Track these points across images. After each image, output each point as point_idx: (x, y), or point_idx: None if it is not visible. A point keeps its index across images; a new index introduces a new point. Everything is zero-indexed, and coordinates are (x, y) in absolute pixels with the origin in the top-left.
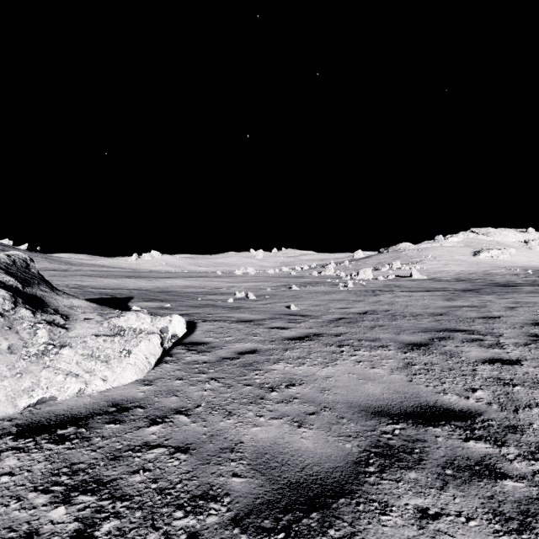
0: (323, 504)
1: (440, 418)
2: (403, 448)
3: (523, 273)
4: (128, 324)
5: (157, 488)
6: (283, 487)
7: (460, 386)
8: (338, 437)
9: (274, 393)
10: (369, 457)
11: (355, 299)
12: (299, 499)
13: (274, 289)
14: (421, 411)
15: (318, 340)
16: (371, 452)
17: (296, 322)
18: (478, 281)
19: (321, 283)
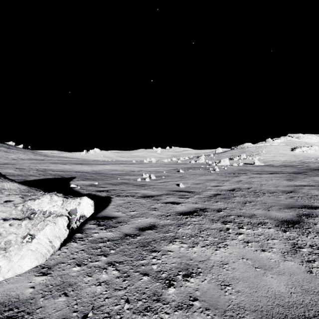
0: None
1: None
2: None
3: None
4: (40, 207)
5: None
6: None
7: None
8: None
9: (172, 290)
10: None
11: (223, 179)
12: None
13: (167, 172)
14: None
15: (205, 216)
16: None
17: (185, 198)
18: (299, 167)
19: (197, 168)
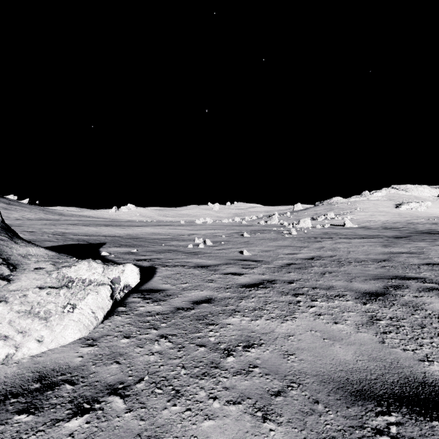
0: None
1: None
2: None
3: None
4: (77, 275)
5: None
6: None
7: None
8: None
9: (231, 359)
10: None
11: (301, 245)
12: None
13: (228, 236)
14: (412, 391)
15: (273, 288)
16: None
17: (249, 268)
18: (404, 229)
19: (268, 231)
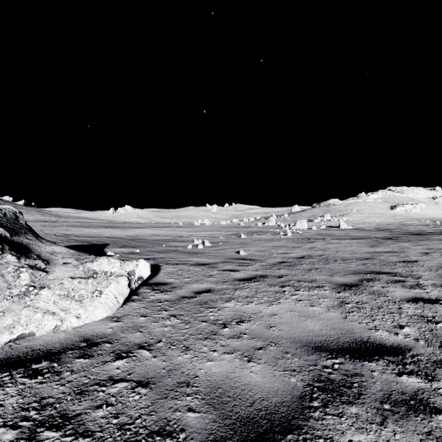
0: (272, 441)
1: (374, 354)
2: (343, 382)
3: (432, 224)
4: (100, 268)
5: (117, 424)
6: (234, 422)
7: (389, 323)
8: (284, 371)
9: (226, 329)
10: (312, 392)
11: (294, 245)
12: (249, 435)
13: (226, 237)
14: (356, 346)
15: (264, 281)
16: (314, 387)
17: (245, 266)
18: (395, 231)
19: (265, 232)
